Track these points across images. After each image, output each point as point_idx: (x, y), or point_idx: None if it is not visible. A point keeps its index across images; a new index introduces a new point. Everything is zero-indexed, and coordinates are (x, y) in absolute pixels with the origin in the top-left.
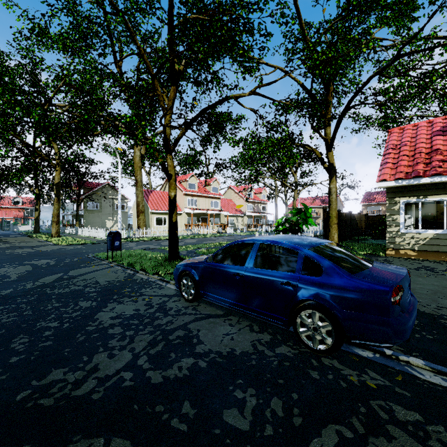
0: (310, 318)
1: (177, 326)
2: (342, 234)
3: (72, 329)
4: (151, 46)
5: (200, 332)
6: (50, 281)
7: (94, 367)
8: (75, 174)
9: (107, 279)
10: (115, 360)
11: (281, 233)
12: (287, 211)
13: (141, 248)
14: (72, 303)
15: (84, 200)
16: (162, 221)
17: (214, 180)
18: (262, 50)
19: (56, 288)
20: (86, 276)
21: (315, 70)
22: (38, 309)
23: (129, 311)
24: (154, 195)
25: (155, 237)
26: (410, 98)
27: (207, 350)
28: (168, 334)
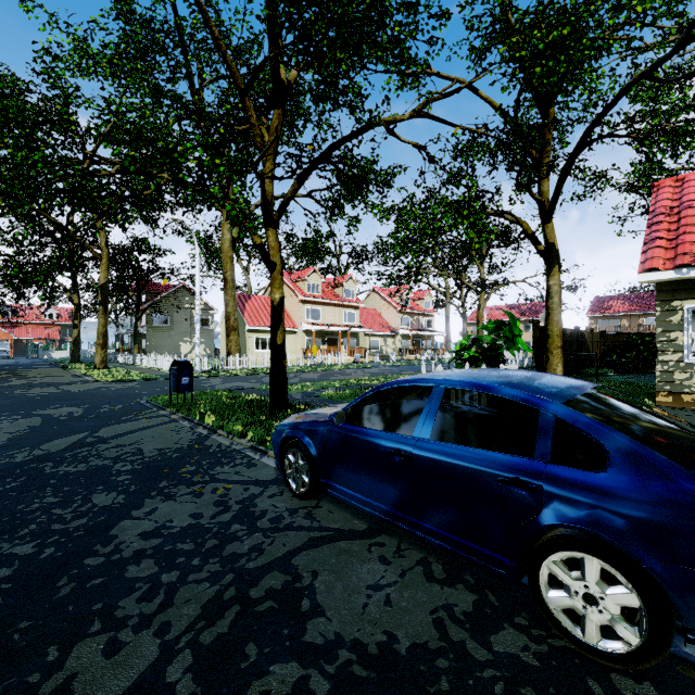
0: (574, 567)
1: (270, 560)
2: (564, 365)
3: (57, 563)
4: (249, 64)
5: (317, 580)
6: (60, 449)
7: (63, 685)
8: (133, 272)
9: (160, 444)
10: (117, 664)
11: (468, 364)
12: (465, 328)
13: (229, 388)
14: (81, 497)
15: (146, 311)
16: (266, 344)
17: (349, 278)
18: (432, 44)
19: (63, 463)
20: (126, 438)
21: (533, 66)
22: (13, 509)
23: (181, 517)
24: (253, 302)
25: (254, 369)
26: (694, 125)
27: (331, 636)
28: (249, 584)
